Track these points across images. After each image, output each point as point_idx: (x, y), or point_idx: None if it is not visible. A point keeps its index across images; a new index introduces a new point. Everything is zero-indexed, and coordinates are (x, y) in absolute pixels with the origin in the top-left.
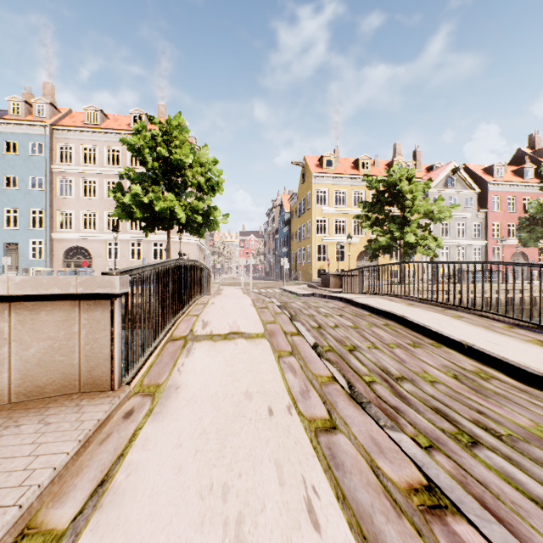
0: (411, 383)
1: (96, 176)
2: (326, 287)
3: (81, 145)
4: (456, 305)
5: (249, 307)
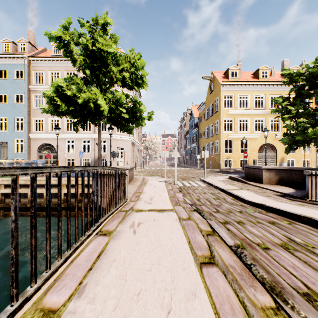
0: None
1: None
2: (255, 181)
3: (49, 70)
4: None
5: None
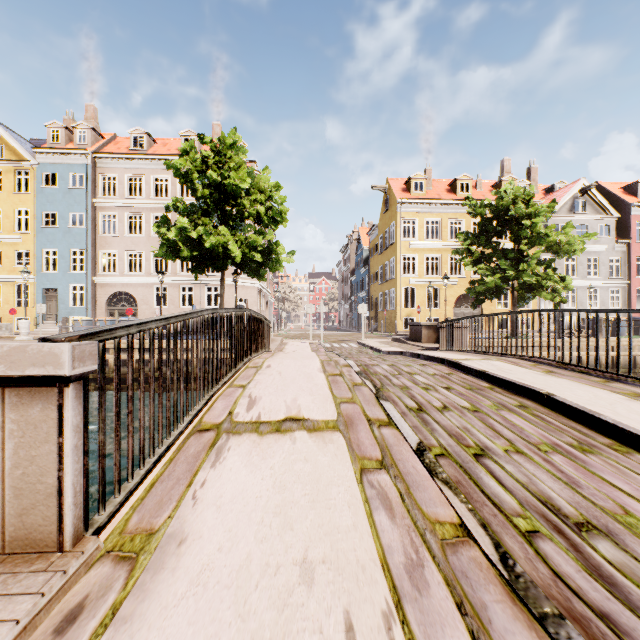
0: (611, 539)
1: (142, 210)
2: (416, 341)
3: (126, 175)
4: (622, 375)
5: (317, 374)
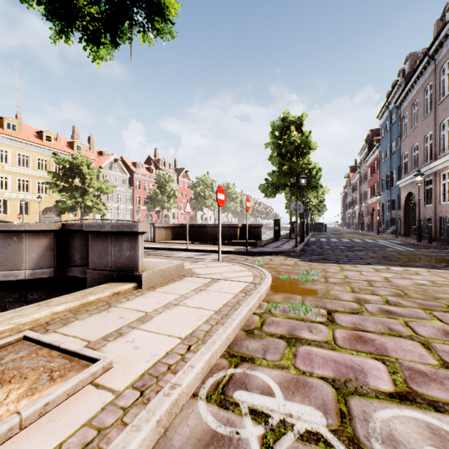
0: None
1: None
2: None
3: None
4: None
5: None
